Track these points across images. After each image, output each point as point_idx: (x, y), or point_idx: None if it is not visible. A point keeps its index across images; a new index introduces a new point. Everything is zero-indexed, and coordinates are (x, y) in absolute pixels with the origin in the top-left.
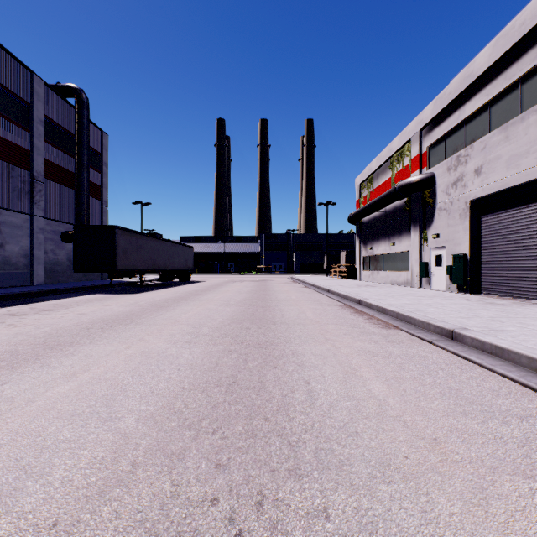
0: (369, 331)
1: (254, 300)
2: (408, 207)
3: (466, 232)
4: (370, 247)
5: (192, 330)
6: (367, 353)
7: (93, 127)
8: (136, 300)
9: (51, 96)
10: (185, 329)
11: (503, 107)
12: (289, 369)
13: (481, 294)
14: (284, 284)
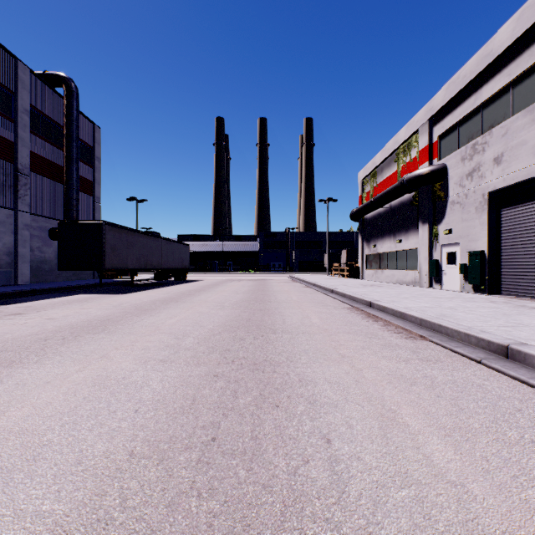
0: (392, 342)
1: (251, 302)
2: (416, 202)
3: (484, 227)
4: (374, 245)
5: (173, 341)
6: (400, 380)
7: (84, 119)
8: (120, 302)
9: (38, 84)
10: (164, 340)
11: (528, 87)
12: (297, 410)
13: (501, 294)
14: (284, 283)
